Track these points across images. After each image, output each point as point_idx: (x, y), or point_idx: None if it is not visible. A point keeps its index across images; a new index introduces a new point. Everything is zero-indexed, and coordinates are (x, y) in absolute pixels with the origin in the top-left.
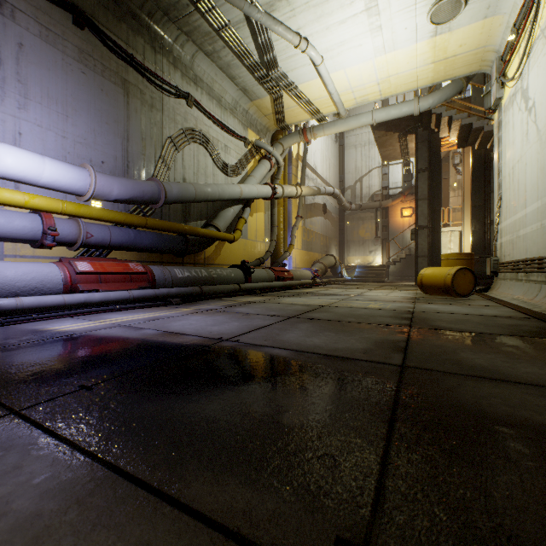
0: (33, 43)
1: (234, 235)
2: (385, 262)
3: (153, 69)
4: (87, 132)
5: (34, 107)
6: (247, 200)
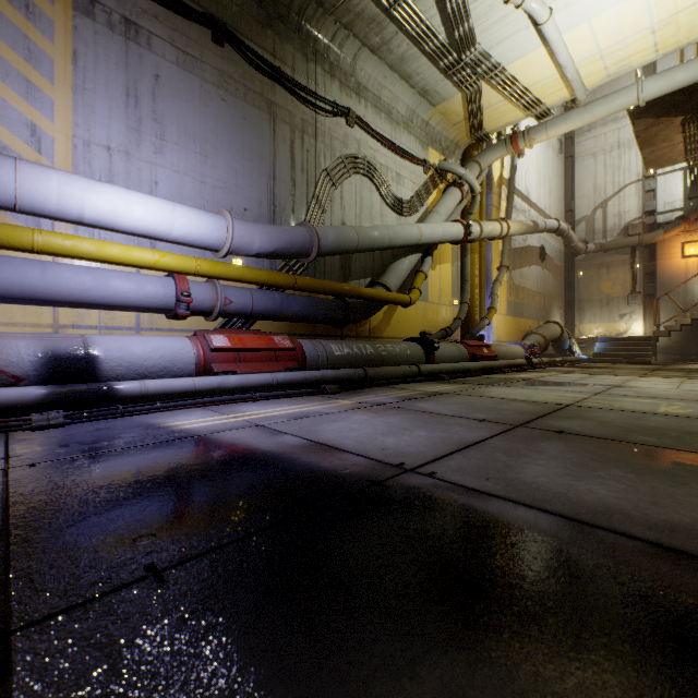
0: (170, 73)
1: (409, 295)
2: (649, 331)
3: (304, 83)
4: (227, 174)
5: (171, 149)
6: (428, 247)
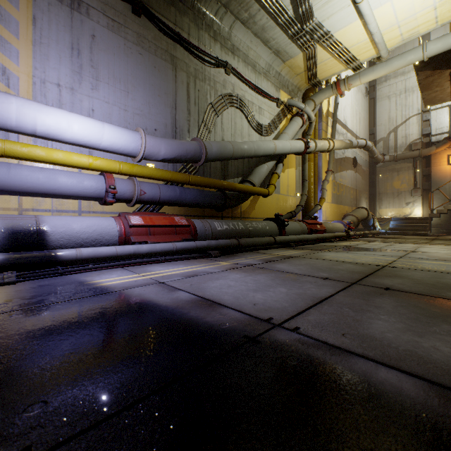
0: (102, 34)
1: (268, 189)
2: (425, 214)
3: (196, 44)
4: (143, 105)
5: (103, 87)
6: (280, 157)
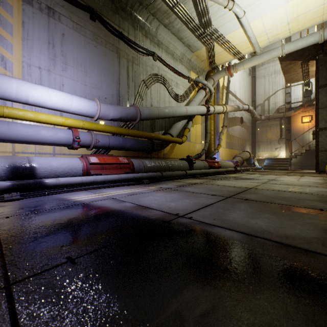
0: (69, 33)
1: (182, 139)
2: (287, 155)
3: (133, 40)
4: (97, 81)
5: (70, 69)
6: (190, 117)
